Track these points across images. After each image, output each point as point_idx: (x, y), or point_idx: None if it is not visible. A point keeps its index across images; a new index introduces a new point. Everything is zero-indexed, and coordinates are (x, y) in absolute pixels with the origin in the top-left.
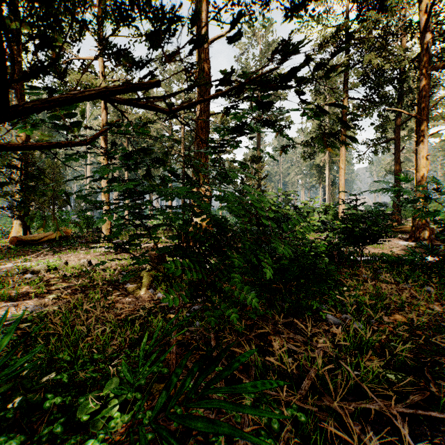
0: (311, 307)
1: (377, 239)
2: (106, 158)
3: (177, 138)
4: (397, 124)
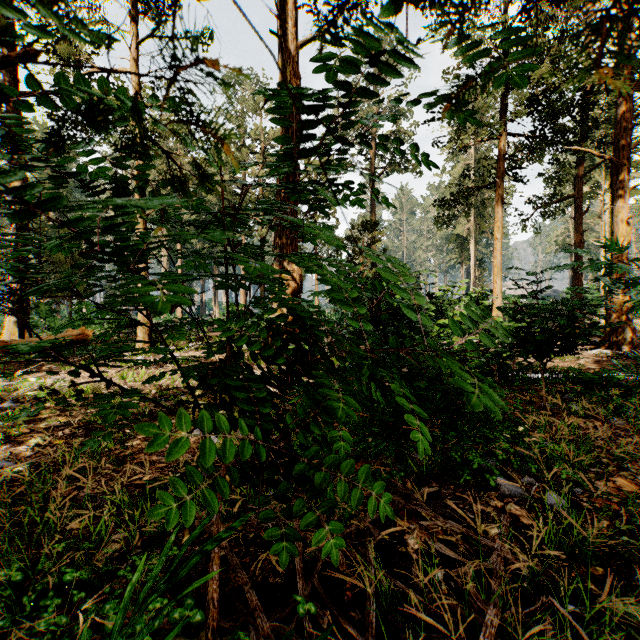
0: (467, 464)
1: (573, 346)
2: (144, 223)
3: (253, 195)
4: (578, 174)
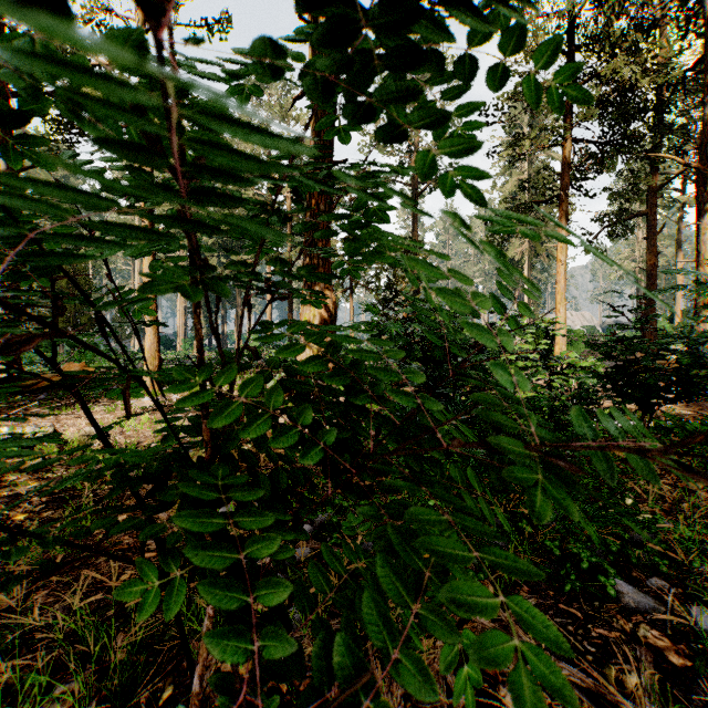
0: (568, 556)
1: (695, 392)
2: None
3: None
4: (651, 187)
